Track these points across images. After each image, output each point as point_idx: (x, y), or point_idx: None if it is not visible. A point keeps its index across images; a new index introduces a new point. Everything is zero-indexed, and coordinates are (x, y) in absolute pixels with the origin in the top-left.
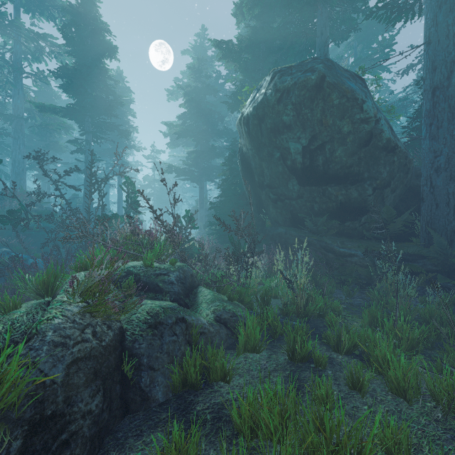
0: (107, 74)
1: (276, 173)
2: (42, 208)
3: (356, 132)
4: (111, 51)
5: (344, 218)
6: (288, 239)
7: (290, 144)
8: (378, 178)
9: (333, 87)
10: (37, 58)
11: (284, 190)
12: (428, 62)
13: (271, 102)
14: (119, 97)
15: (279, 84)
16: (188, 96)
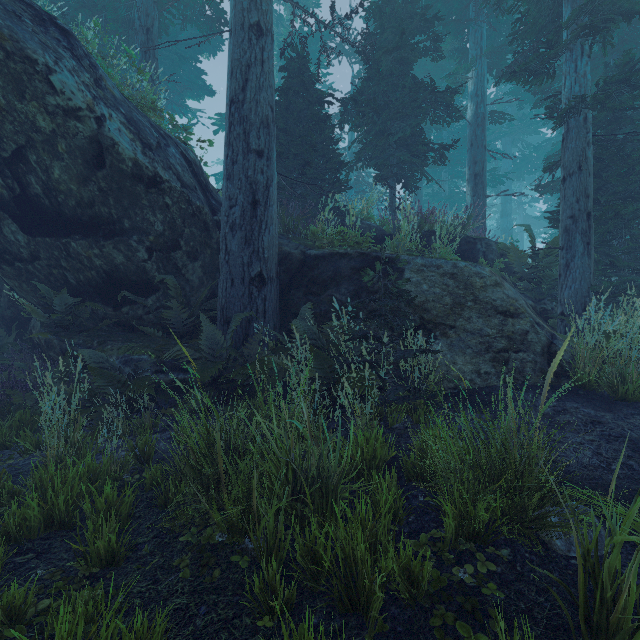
0: None
1: None
2: None
3: (67, 135)
4: None
5: (122, 300)
6: (35, 338)
7: None
8: (150, 232)
9: None
10: None
11: (3, 242)
12: (230, 62)
13: None
14: None
15: None
16: None
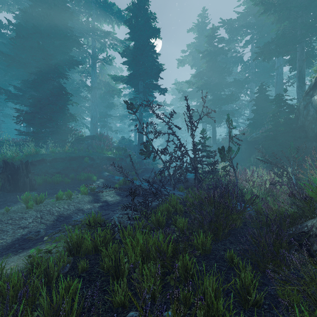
0: (151, 50)
1: None
2: (115, 145)
3: None
4: (156, 32)
5: None
6: None
7: None
8: None
9: None
10: (102, 50)
11: None
12: None
13: None
14: (160, 65)
15: None
16: (203, 58)
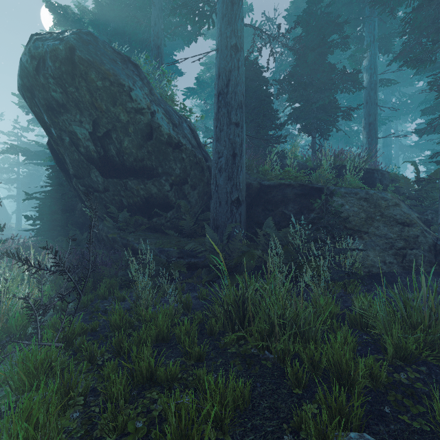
0: None
1: (75, 161)
2: None
3: (135, 123)
4: None
5: (153, 214)
6: (103, 236)
7: (75, 128)
8: (172, 174)
9: (88, 64)
10: None
11: (89, 182)
12: (217, 69)
13: (31, 70)
14: None
15: (33, 49)
16: None
